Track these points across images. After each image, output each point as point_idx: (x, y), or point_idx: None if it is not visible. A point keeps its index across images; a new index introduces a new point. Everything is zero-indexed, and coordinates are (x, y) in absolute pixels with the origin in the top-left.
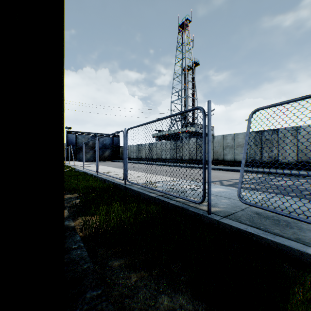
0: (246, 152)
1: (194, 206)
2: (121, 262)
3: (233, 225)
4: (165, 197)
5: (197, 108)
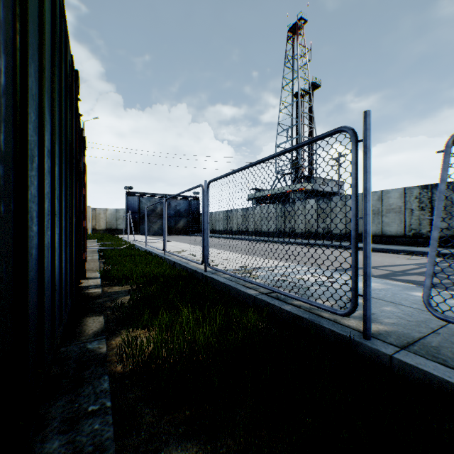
0: (403, 221)
1: (331, 319)
2: (187, 451)
3: (432, 372)
4: (274, 296)
5: (339, 130)
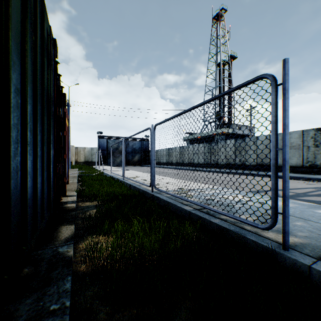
0: (302, 155)
1: (253, 231)
2: None
3: None
4: (205, 211)
5: (260, 77)
